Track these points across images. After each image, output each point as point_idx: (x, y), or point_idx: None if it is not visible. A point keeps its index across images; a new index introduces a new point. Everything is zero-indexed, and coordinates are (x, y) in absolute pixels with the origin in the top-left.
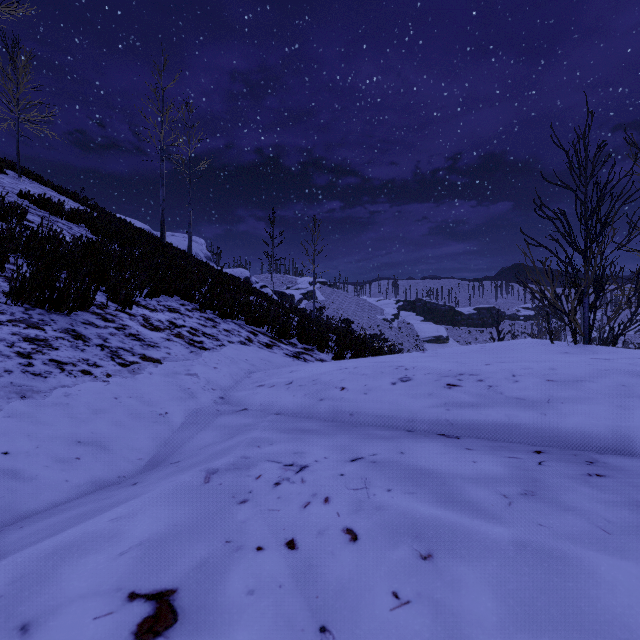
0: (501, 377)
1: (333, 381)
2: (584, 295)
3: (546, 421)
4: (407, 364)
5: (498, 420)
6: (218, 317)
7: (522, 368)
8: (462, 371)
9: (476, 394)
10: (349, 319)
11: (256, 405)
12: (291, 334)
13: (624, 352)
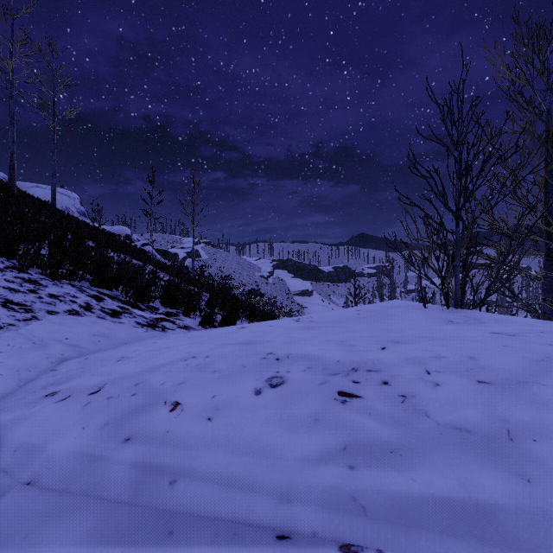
0: (412, 375)
1: (165, 387)
2: (456, 257)
3: (542, 503)
4: (279, 349)
5: (450, 499)
6: (47, 278)
7: (433, 356)
8: (355, 363)
9: (389, 418)
10: (230, 276)
11: (5, 452)
12: (151, 297)
13: (509, 320)
